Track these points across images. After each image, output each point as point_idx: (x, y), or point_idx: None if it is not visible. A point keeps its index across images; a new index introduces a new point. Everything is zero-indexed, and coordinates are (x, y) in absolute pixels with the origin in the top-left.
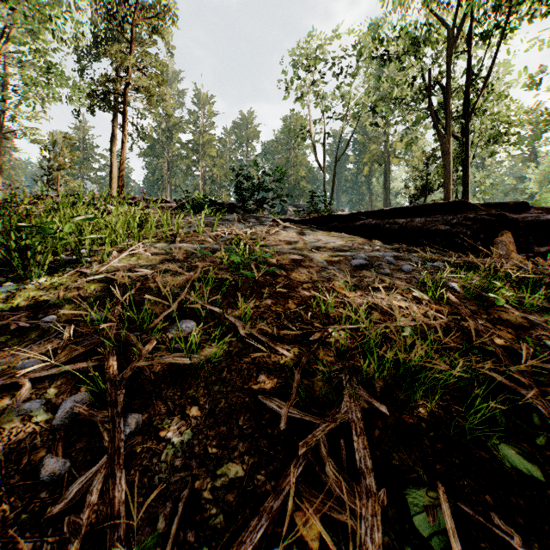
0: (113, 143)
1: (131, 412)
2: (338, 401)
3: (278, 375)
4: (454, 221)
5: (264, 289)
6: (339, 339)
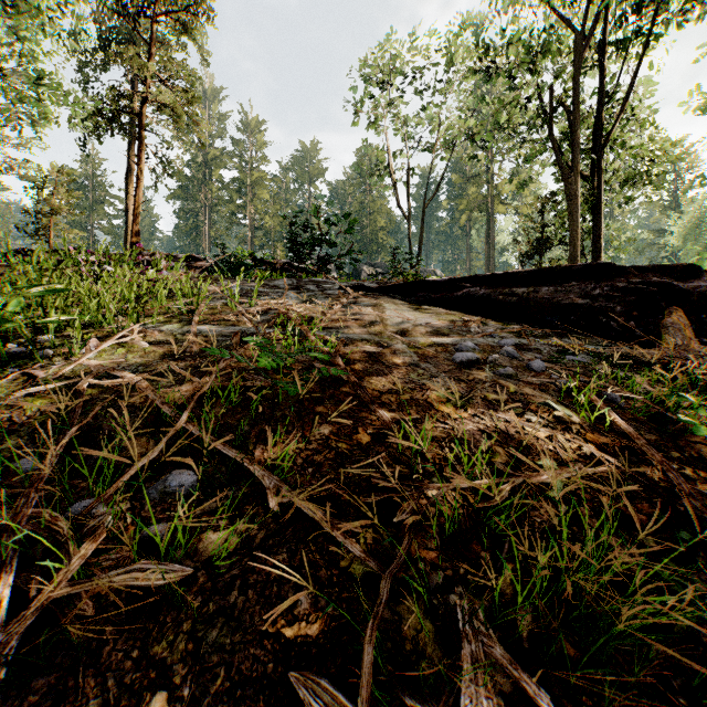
0: (130, 181)
1: None
2: (452, 683)
3: (335, 598)
4: (596, 291)
5: (319, 405)
6: (446, 516)
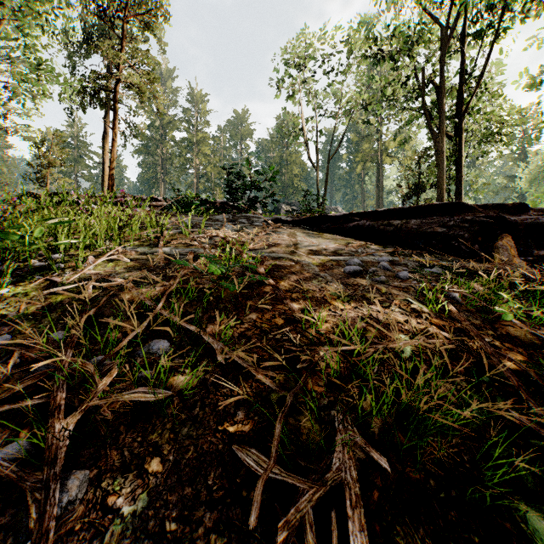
0: (106, 141)
1: (77, 467)
2: (328, 452)
3: (260, 412)
4: (450, 223)
5: (249, 300)
6: (331, 366)
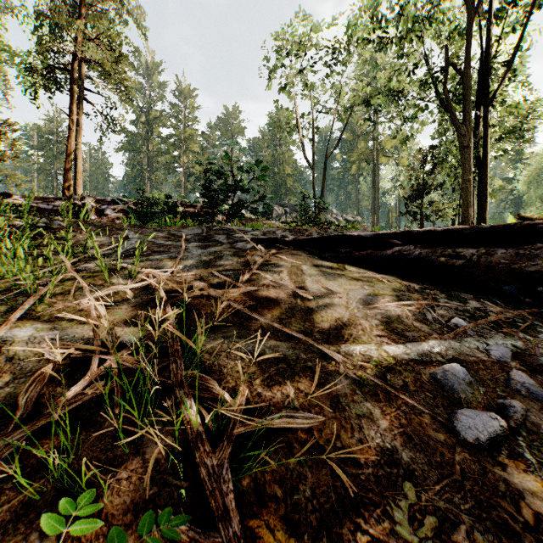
0: (78, 134)
1: None
2: None
3: None
4: None
5: None
6: None
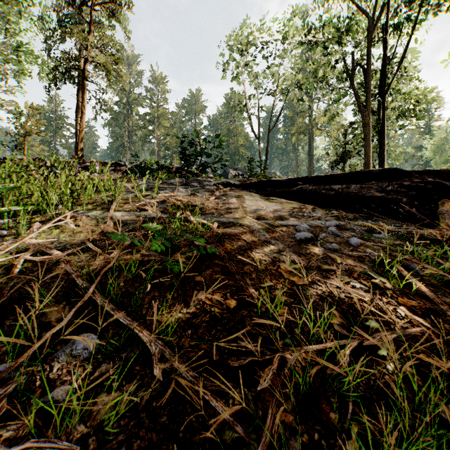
0: (79, 114)
1: None
2: None
3: None
4: (389, 188)
5: (198, 275)
6: (300, 381)
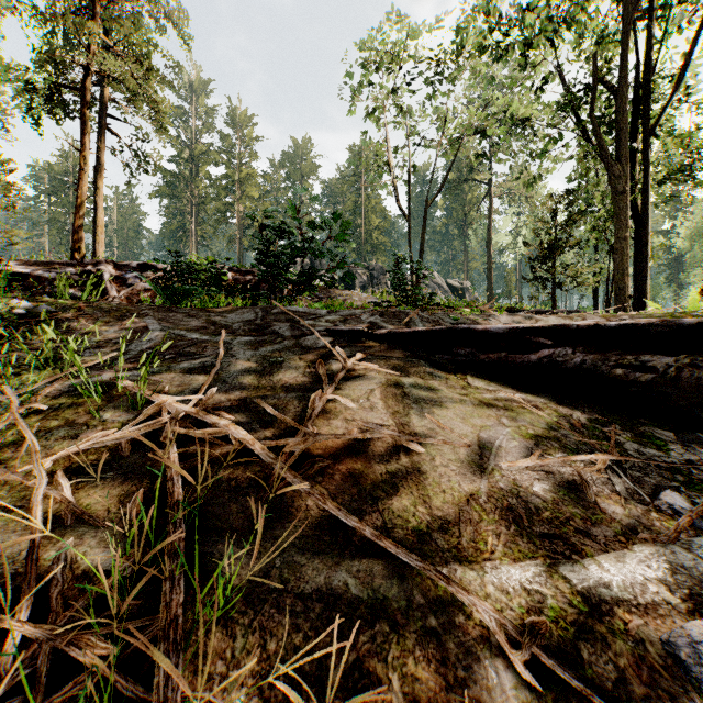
0: (99, 176)
1: None
2: None
3: None
4: None
5: None
6: None
